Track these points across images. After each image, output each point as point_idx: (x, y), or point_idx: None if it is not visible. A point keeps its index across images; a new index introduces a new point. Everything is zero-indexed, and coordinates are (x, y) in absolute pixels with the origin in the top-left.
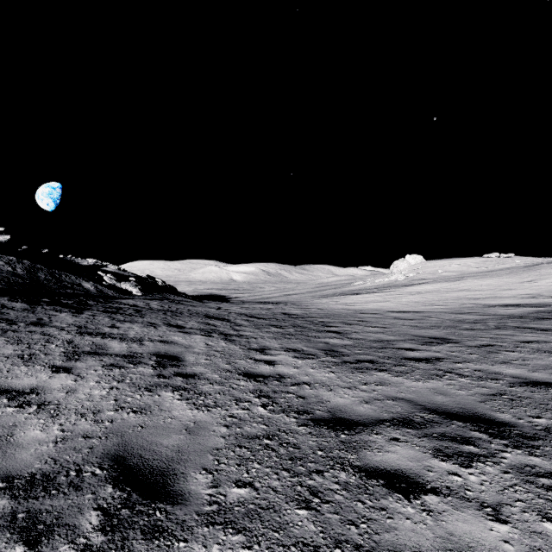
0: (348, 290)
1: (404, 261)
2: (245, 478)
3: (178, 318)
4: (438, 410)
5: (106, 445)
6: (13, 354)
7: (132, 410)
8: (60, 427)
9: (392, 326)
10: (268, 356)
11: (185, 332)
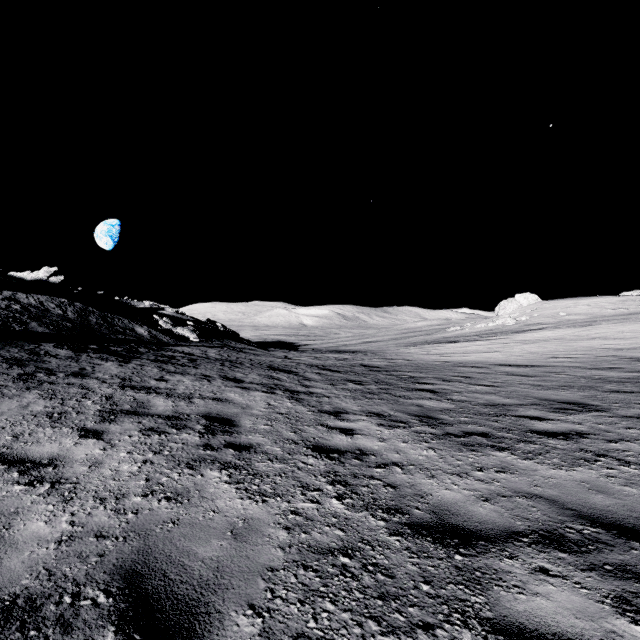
0: (441, 337)
1: (514, 302)
2: (311, 630)
3: (237, 370)
4: (602, 521)
5: (122, 551)
6: (42, 412)
7: (165, 495)
8: (71, 518)
9: (506, 384)
10: (345, 422)
11: (244, 387)
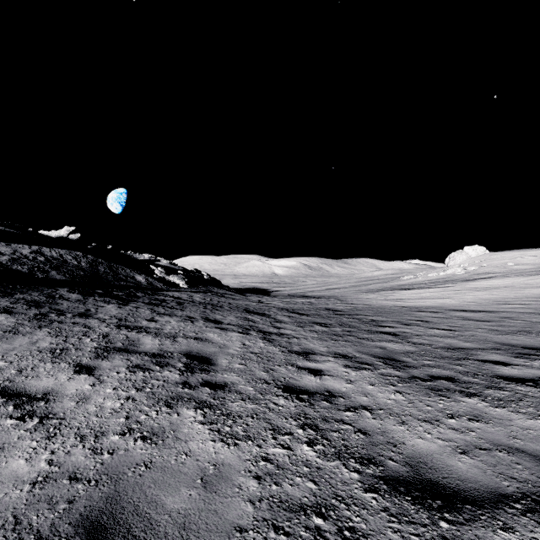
0: (396, 284)
1: (463, 253)
2: None
3: (218, 312)
4: None
5: (91, 498)
6: (47, 348)
7: (141, 435)
8: (50, 456)
9: (464, 329)
10: (313, 363)
11: (222, 328)
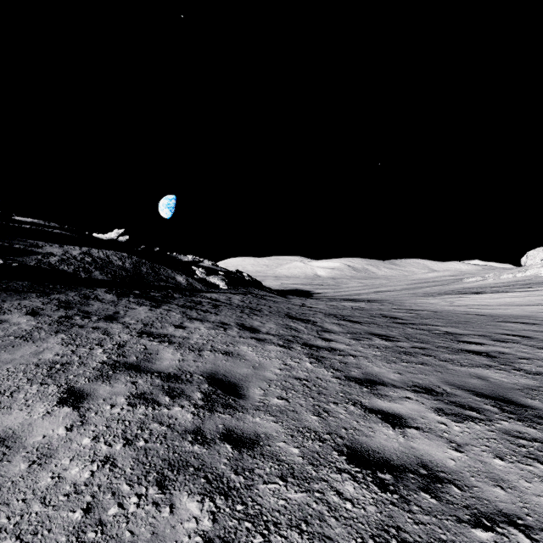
0: (460, 287)
1: None
2: None
3: (255, 317)
4: None
5: None
6: (48, 361)
7: None
8: None
9: None
10: (385, 401)
11: (259, 339)
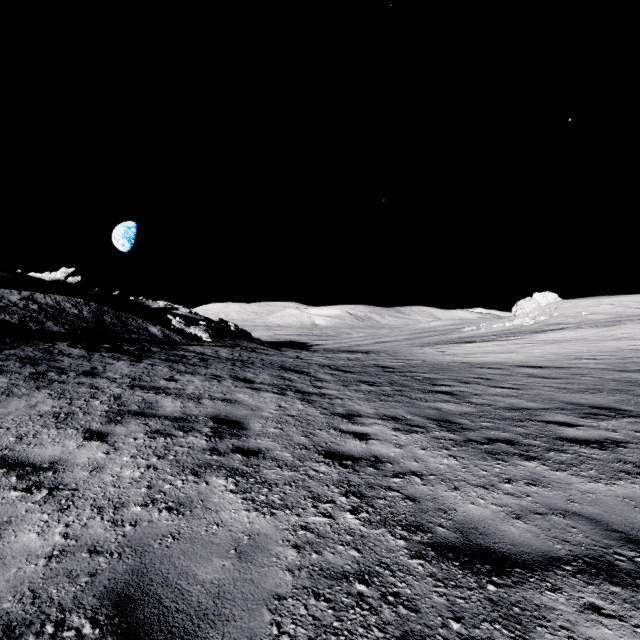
0: (456, 337)
1: (532, 301)
2: None
3: (248, 370)
4: None
5: (115, 571)
6: (49, 412)
7: (166, 505)
8: (65, 529)
9: (528, 387)
10: (359, 426)
11: (254, 388)
